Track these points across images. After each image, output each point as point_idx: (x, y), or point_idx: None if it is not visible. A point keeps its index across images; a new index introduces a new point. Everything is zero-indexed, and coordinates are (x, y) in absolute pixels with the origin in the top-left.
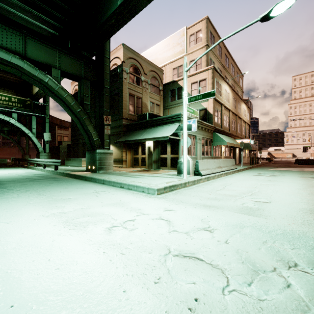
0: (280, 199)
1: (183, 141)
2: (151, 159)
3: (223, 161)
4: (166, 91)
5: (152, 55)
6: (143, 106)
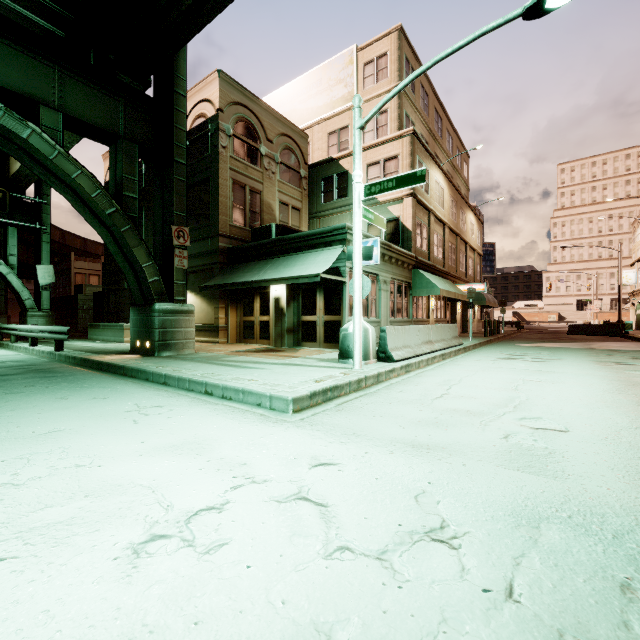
0: (587, 422)
1: (354, 284)
2: (282, 324)
3: (437, 329)
4: (314, 181)
5: (285, 103)
6: (265, 209)
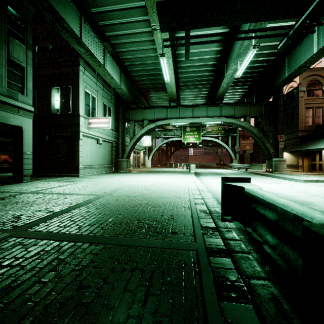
0: None
1: None
2: None
3: None
4: None
5: None
6: None
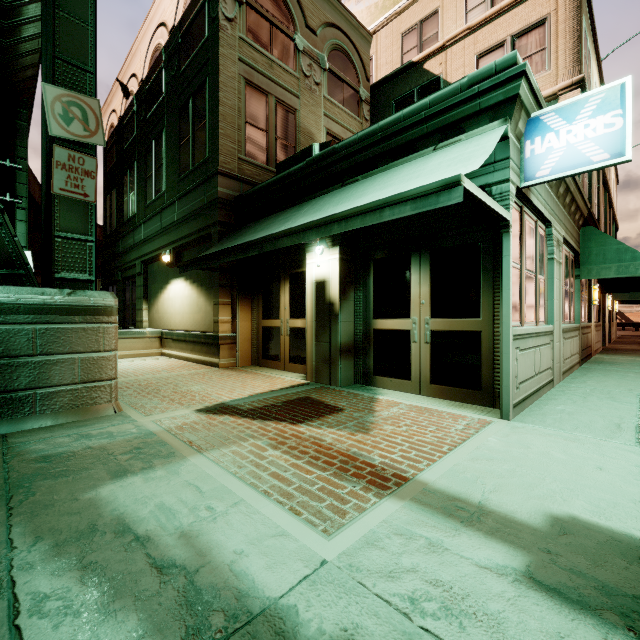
0: None
1: None
2: (332, 337)
3: None
4: (381, 108)
5: None
6: (302, 141)
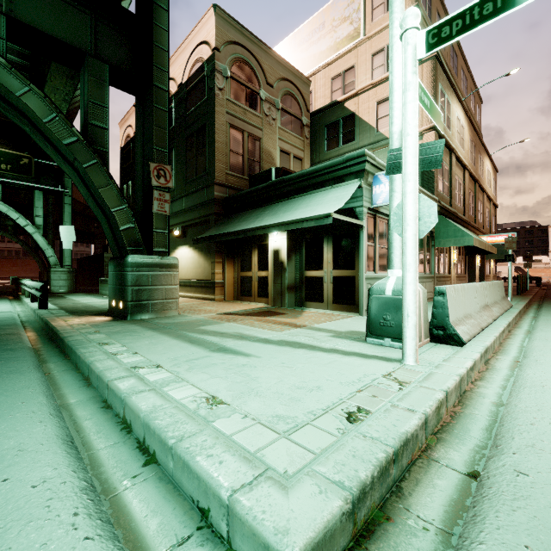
0: None
1: (405, 212)
2: (282, 281)
3: (490, 288)
4: (317, 129)
5: (286, 55)
6: (264, 158)
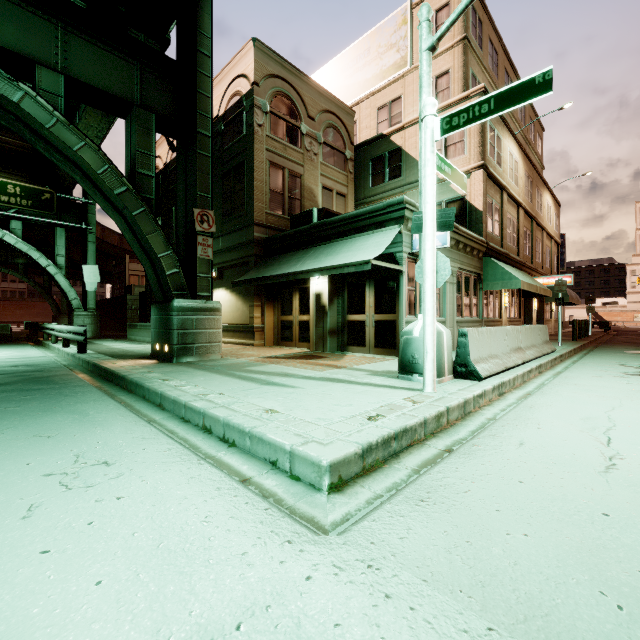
0: None
1: (424, 266)
2: (324, 325)
3: (526, 332)
4: (362, 163)
5: (329, 81)
6: (305, 195)
